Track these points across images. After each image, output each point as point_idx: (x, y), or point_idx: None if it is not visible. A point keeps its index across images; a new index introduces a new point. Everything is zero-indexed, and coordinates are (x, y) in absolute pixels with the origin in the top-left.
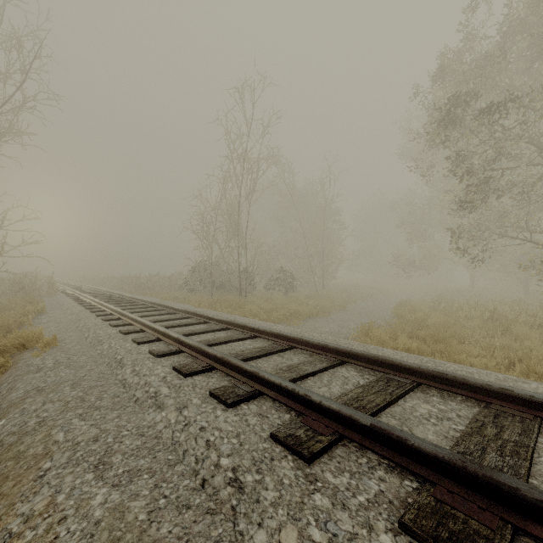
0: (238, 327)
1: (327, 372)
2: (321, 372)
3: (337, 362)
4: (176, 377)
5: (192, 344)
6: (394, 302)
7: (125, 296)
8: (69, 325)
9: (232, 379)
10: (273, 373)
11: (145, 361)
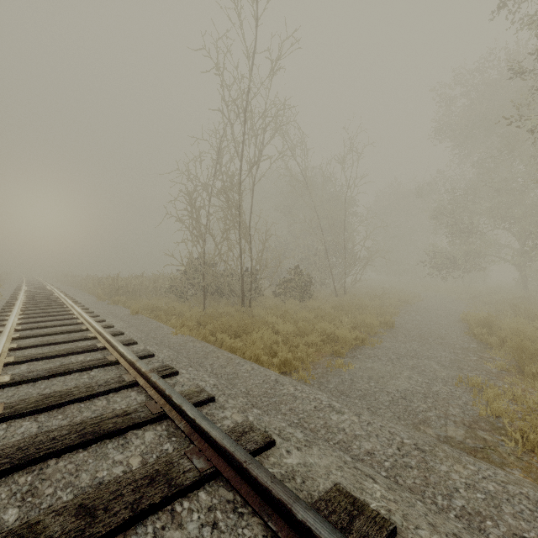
0: (254, 490)
1: None
2: None
3: None
4: None
5: None
6: (445, 313)
7: (76, 310)
8: None
9: None
10: None
11: None
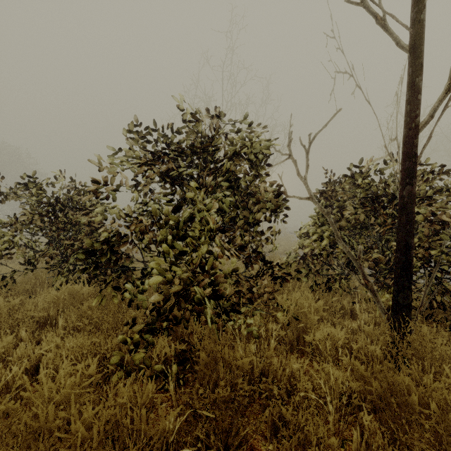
0: None
1: None
2: None
3: None
4: None
5: None
6: None
7: None
8: None
9: None
10: None
11: None
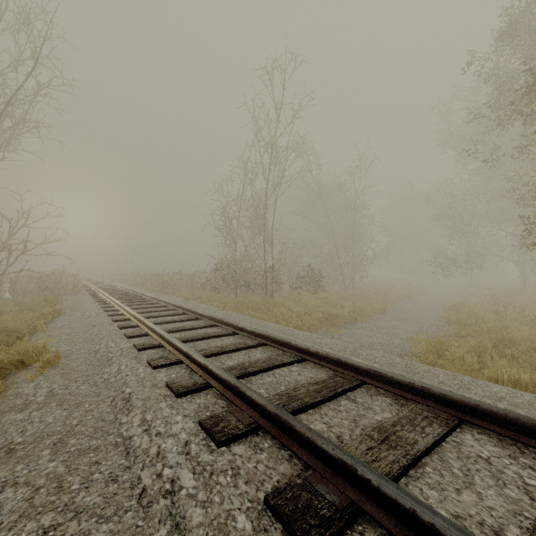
0: (278, 344)
1: (445, 443)
2: (438, 445)
3: (454, 423)
4: (205, 444)
5: (225, 379)
6: (437, 304)
7: (147, 296)
8: (83, 332)
9: (294, 457)
10: (362, 449)
11: (160, 404)
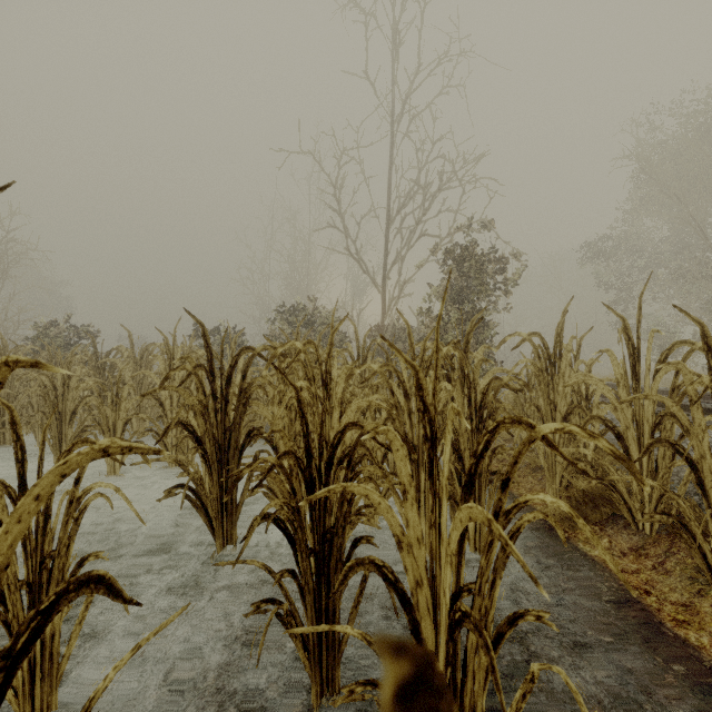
0: None
1: None
2: None
3: None
4: None
5: None
6: None
7: None
8: None
9: None
10: None
11: None
